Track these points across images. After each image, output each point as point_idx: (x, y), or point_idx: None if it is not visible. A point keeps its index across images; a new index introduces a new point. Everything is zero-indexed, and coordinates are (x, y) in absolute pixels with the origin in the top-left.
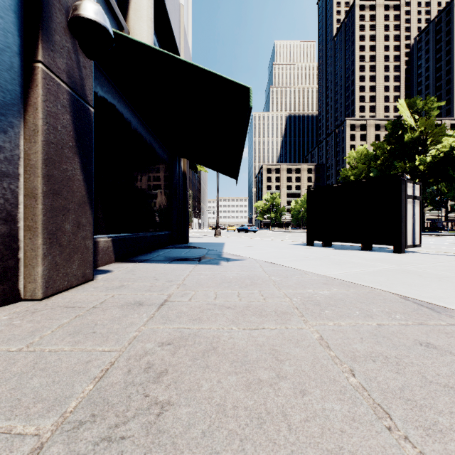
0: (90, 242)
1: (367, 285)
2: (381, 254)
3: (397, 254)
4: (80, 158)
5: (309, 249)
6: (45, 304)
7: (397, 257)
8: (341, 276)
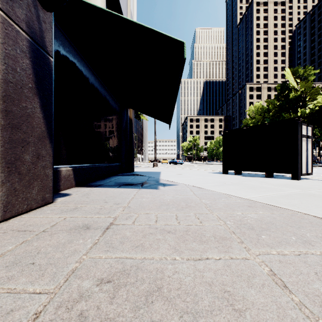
0: (50, 171)
1: (286, 208)
2: (282, 180)
3: (295, 181)
4: (40, 99)
5: (225, 176)
6: (0, 227)
7: (297, 182)
8: (260, 199)
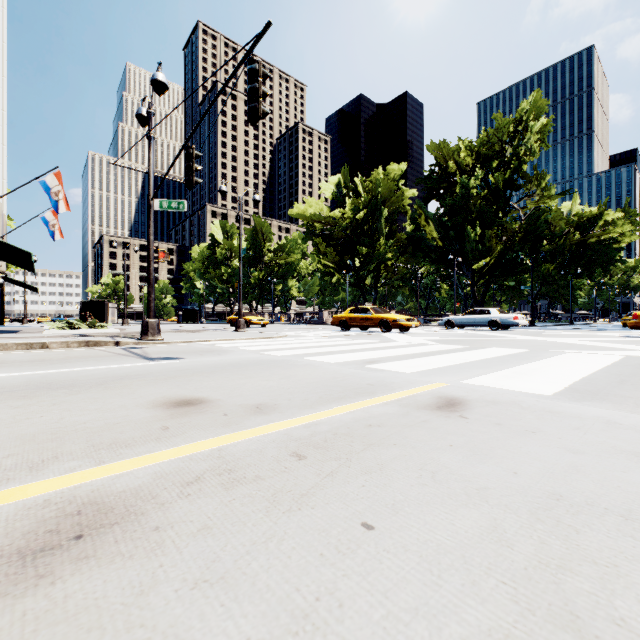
0: None
1: None
2: None
3: None
4: None
5: None
6: None
7: None
8: None
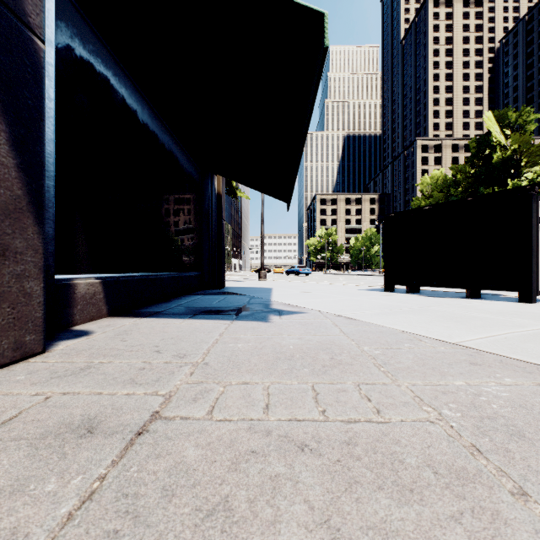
0: (36, 285)
1: None
2: (502, 303)
3: (528, 304)
4: (9, 125)
5: (391, 296)
6: None
7: (533, 308)
8: (486, 344)
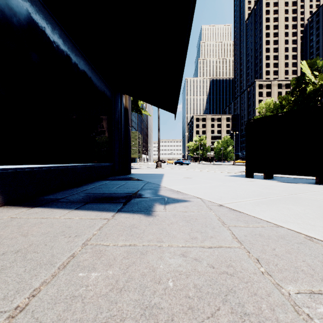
0: None
1: None
2: None
3: None
4: None
5: (254, 181)
6: None
7: None
8: None
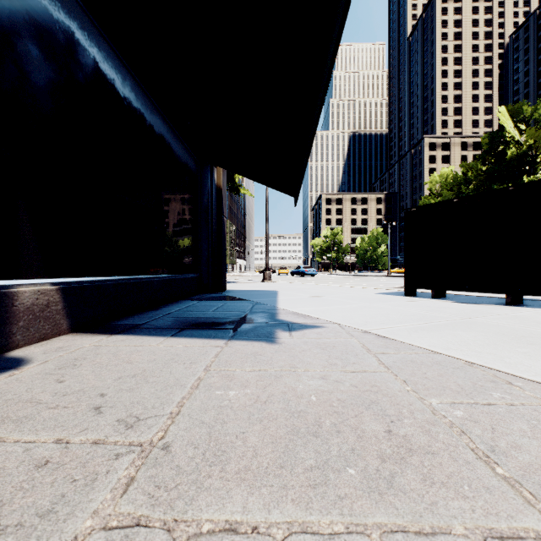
0: None
1: None
2: None
3: None
4: None
5: (416, 302)
6: None
7: None
8: None
